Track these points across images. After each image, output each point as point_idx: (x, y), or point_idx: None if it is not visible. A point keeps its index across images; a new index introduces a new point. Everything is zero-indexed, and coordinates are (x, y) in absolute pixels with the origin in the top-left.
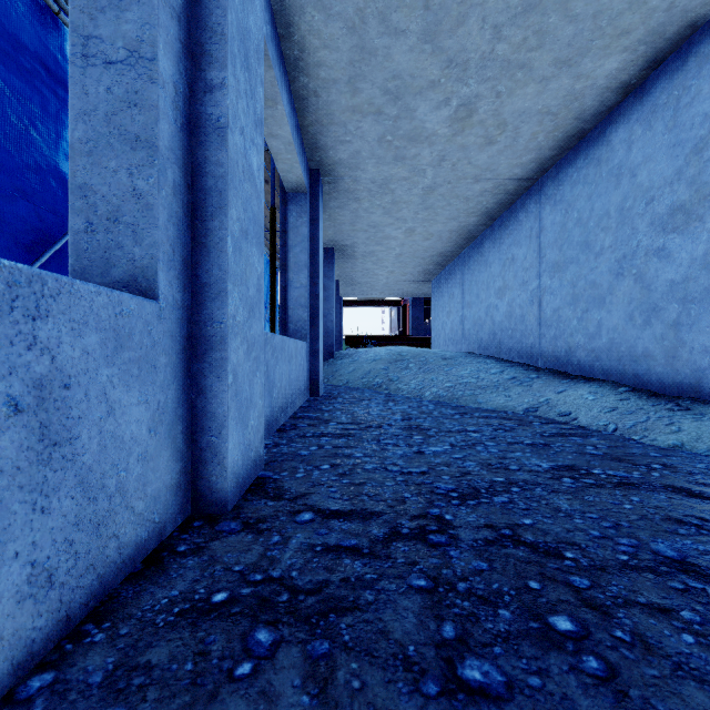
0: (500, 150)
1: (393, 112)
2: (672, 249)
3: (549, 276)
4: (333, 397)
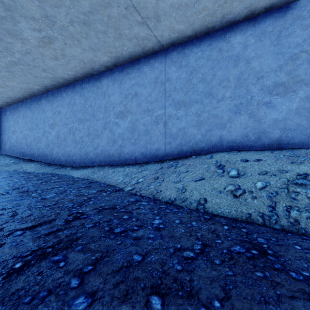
0: (8, 90)
1: None
2: (51, 132)
3: (29, 131)
4: None
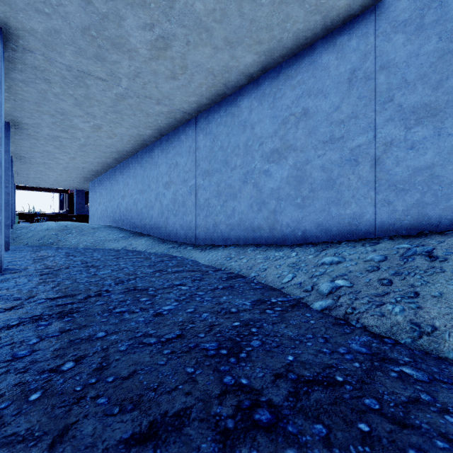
0: (116, 141)
1: (61, 117)
2: (166, 194)
3: (139, 195)
4: (21, 250)
